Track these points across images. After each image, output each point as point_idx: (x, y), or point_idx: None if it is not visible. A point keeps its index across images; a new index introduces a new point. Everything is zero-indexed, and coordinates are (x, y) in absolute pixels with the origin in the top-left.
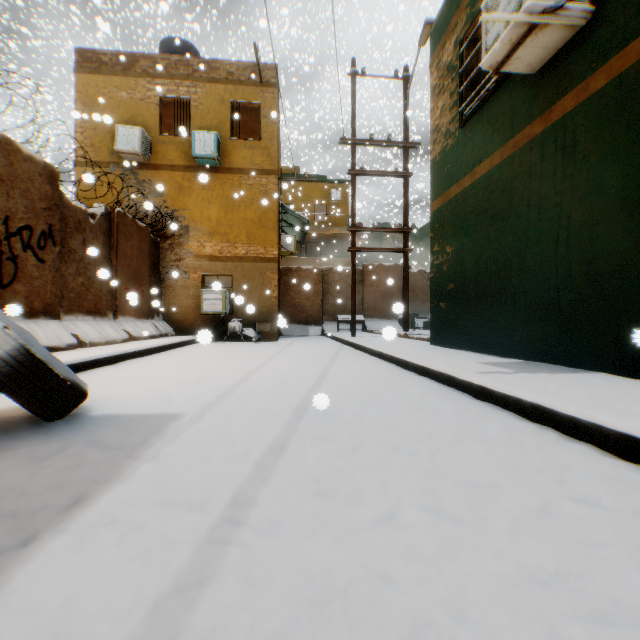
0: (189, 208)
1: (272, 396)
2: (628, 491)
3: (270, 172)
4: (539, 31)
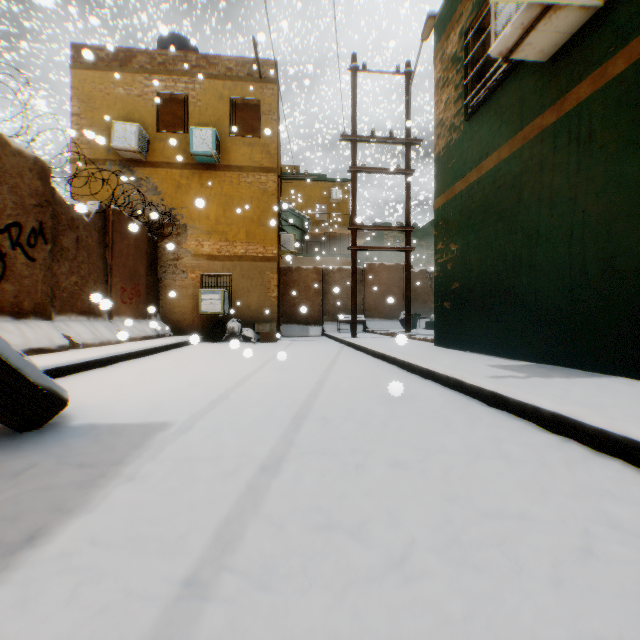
0: (187, 206)
1: (269, 402)
2: None
3: (269, 170)
4: (553, 14)
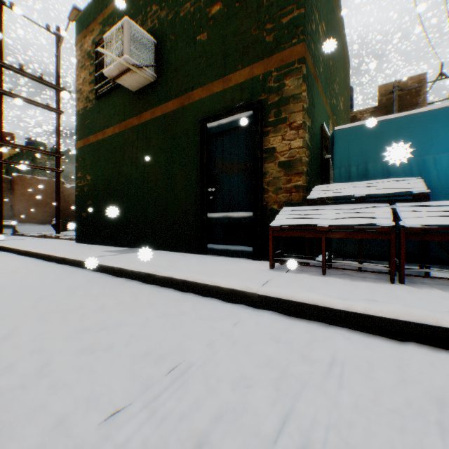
0: None
1: None
2: (139, 293)
3: None
4: (133, 72)
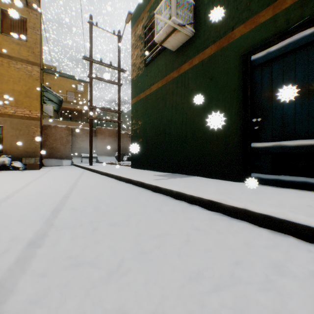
0: None
1: (34, 204)
2: (214, 223)
3: (35, 64)
4: (177, 32)
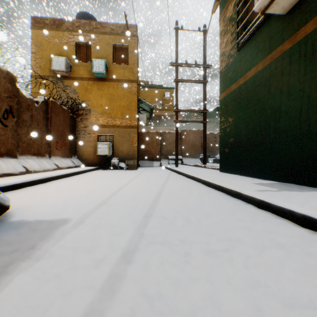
0: (91, 100)
1: (130, 205)
2: None
3: (133, 81)
4: None
